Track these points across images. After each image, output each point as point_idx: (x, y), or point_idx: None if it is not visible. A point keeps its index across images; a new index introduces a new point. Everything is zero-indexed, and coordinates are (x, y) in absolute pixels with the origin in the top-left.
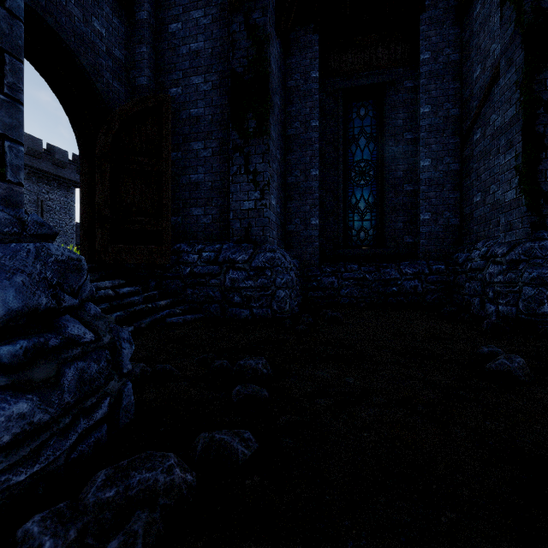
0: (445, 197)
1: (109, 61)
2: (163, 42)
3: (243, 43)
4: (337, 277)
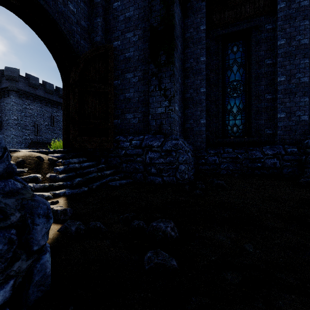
0: (297, 101)
1: (78, 28)
2: (110, 15)
3: (157, 7)
4: (218, 157)
